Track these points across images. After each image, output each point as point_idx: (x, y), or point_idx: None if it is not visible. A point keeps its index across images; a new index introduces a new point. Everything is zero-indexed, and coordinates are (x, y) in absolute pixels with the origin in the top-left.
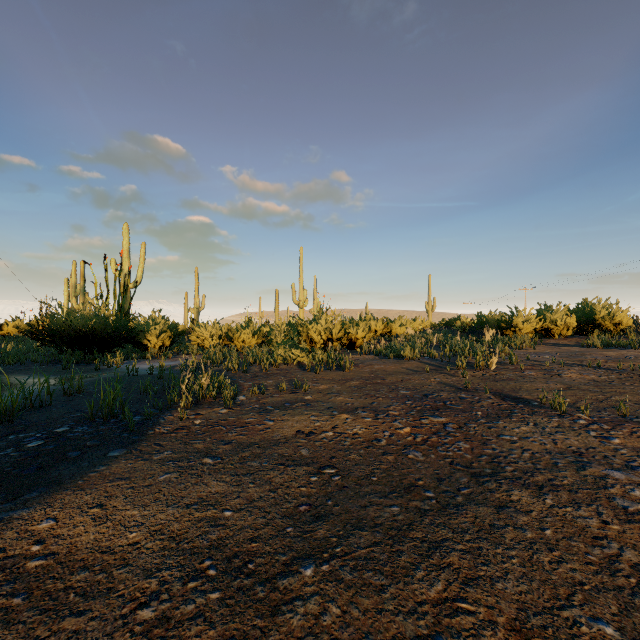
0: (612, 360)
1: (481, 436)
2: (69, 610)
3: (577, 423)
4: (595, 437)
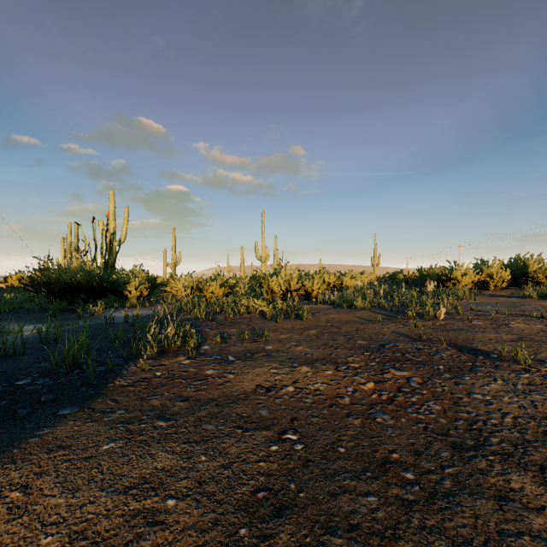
0: None
1: (450, 394)
2: None
3: None
4: None
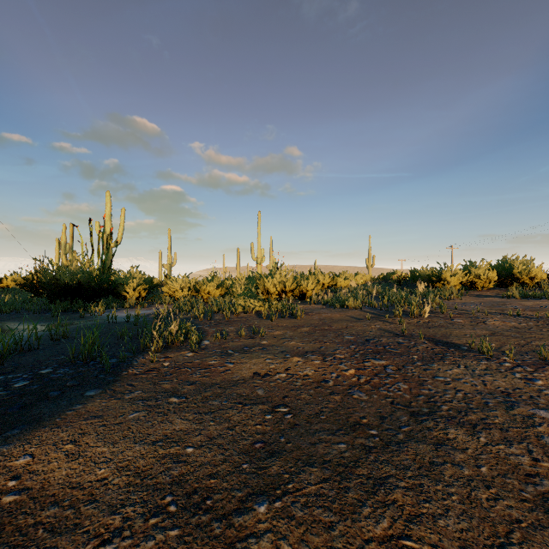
0: (529, 309)
1: (418, 377)
2: (36, 546)
3: (503, 366)
4: (520, 379)
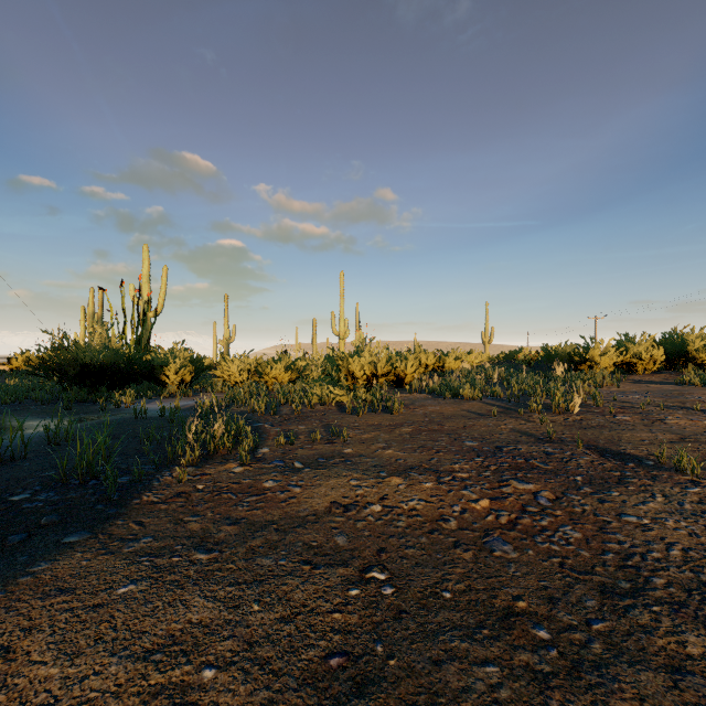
0: None
1: (594, 516)
2: None
3: None
4: None
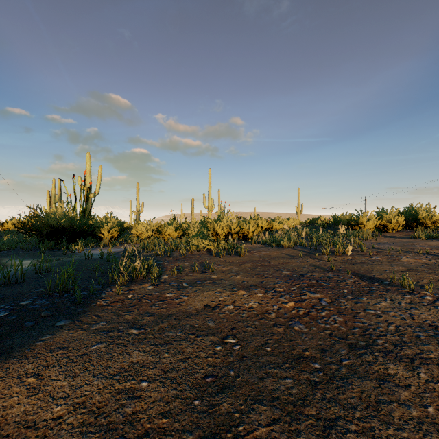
0: (435, 248)
1: (351, 310)
2: None
3: (425, 299)
4: None
